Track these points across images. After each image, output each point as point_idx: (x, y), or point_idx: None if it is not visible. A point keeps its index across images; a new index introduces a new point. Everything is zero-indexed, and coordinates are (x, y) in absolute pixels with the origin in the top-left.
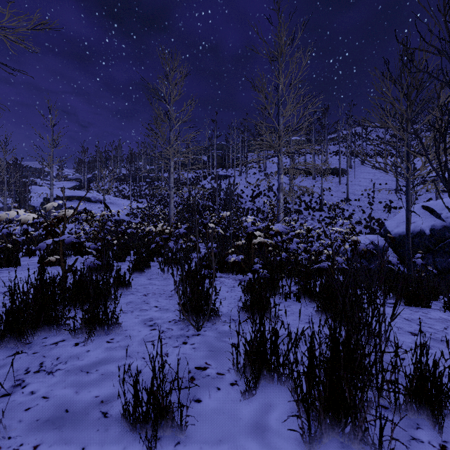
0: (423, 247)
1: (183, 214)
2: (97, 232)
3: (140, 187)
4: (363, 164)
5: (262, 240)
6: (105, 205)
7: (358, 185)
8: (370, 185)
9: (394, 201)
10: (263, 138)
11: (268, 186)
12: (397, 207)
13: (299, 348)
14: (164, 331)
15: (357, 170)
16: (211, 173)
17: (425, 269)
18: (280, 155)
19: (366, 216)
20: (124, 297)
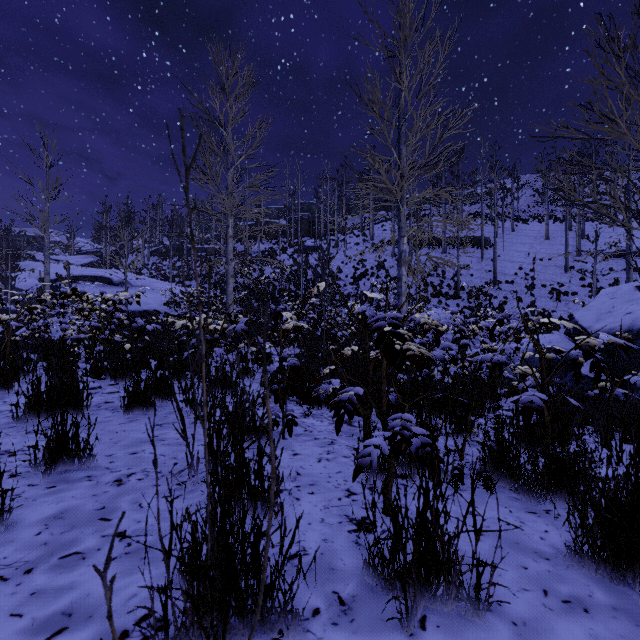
0: None
1: (250, 303)
2: (96, 329)
3: (188, 263)
4: (515, 231)
5: (408, 348)
6: None
7: (510, 261)
8: (527, 262)
9: (564, 284)
10: (376, 176)
11: (378, 262)
12: (569, 293)
13: None
14: None
15: (506, 240)
16: (293, 243)
17: None
18: (403, 206)
19: (524, 305)
20: (58, 491)
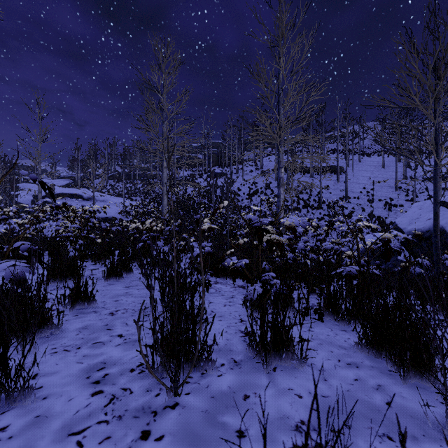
0: (443, 246)
1: (178, 212)
2: (78, 230)
3: (134, 185)
4: (361, 162)
5: (274, 238)
6: (43, 185)
7: (357, 183)
8: (369, 183)
9: (394, 199)
10: (262, 127)
11: (266, 184)
12: (397, 205)
13: (365, 442)
14: (116, 397)
15: (355, 168)
16: (207, 171)
17: (447, 271)
18: (281, 147)
19: (366, 214)
20: (80, 317)
